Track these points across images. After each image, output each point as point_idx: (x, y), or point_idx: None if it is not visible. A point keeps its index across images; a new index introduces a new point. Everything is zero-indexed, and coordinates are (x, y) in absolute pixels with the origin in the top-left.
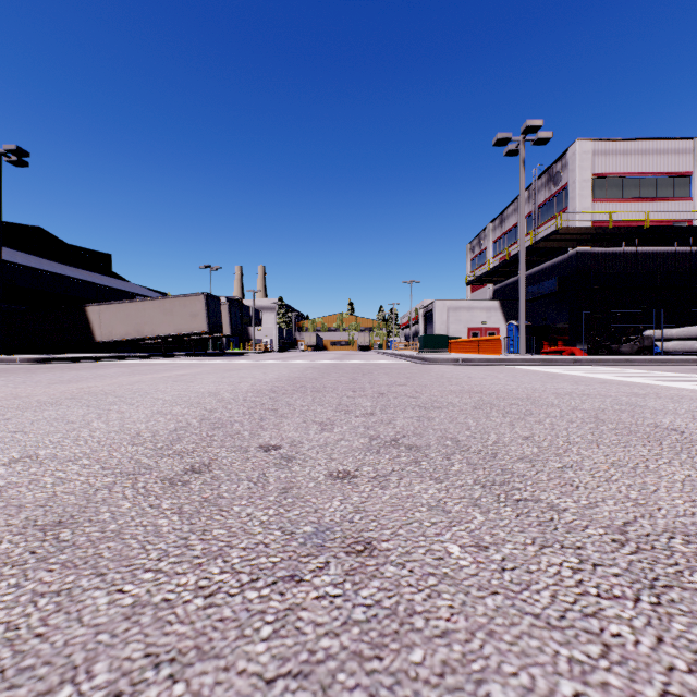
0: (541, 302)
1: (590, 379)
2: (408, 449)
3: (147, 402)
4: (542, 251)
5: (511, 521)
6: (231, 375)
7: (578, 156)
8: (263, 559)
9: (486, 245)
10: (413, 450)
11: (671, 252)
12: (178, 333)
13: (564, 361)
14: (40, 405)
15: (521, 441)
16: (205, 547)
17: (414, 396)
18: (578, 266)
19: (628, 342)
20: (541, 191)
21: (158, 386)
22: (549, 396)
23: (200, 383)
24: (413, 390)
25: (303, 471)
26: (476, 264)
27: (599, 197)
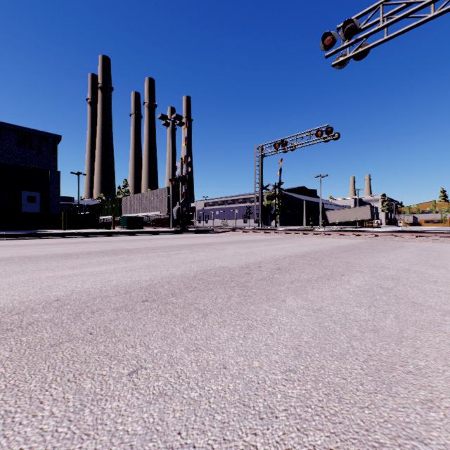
0: None
1: None
2: None
3: None
4: None
5: None
6: None
7: None
8: None
9: None
10: None
11: None
12: (358, 220)
13: None
14: None
15: None
16: None
17: None
18: None
19: None
20: None
21: None
22: None
23: None
24: None
25: None
26: None
27: None
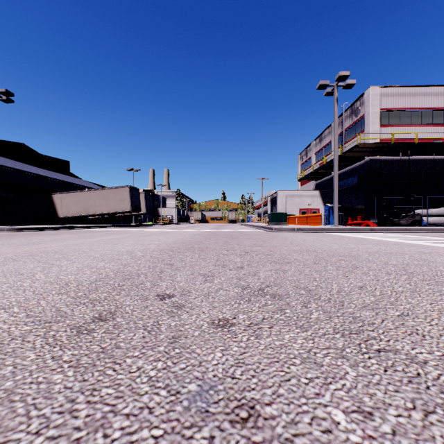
0: (347, 191)
1: (386, 242)
2: (273, 297)
3: (82, 258)
4: (348, 158)
5: (381, 376)
6: (144, 239)
7: (371, 97)
8: (144, 432)
9: (310, 155)
10: (276, 298)
11: (431, 159)
12: (111, 212)
13: (364, 229)
14: (5, 261)
15: (358, 290)
16: (89, 413)
17: (269, 254)
18: (371, 168)
19: (405, 217)
20: (347, 120)
21: (93, 246)
22: (364, 254)
23: (122, 245)
24: (268, 249)
25: (190, 318)
26: (304, 167)
27: (384, 124)
